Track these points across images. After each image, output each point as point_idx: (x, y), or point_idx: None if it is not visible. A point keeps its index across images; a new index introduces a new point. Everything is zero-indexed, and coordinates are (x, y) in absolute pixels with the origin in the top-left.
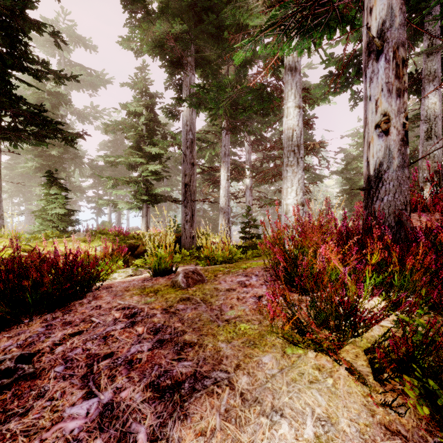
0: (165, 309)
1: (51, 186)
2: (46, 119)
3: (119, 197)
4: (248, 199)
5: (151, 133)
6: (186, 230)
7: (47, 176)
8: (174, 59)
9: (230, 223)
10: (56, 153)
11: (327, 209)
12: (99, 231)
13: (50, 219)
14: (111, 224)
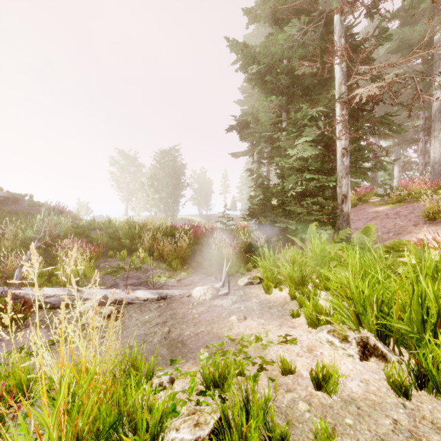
0: None
1: None
2: None
3: None
4: None
5: None
6: None
7: None
8: None
9: None
10: None
11: None
12: None
13: None
14: None
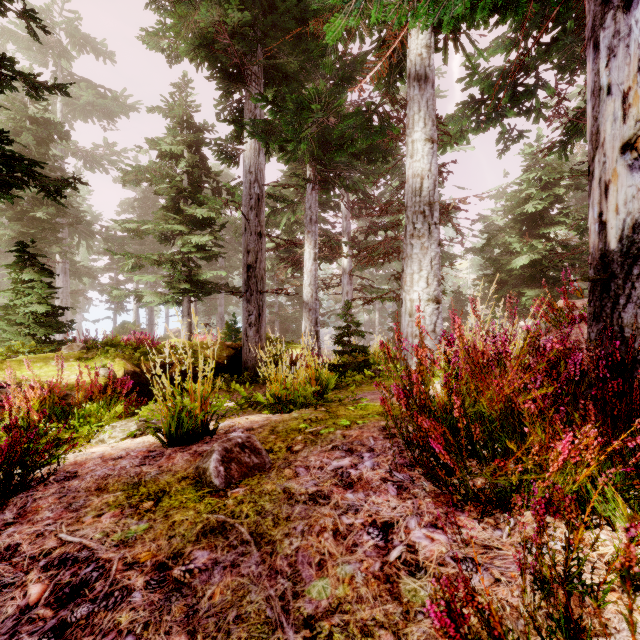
0: (160, 567)
1: (24, 267)
2: (9, 155)
3: (150, 285)
4: (345, 289)
5: (196, 187)
6: (249, 338)
7: (17, 251)
8: (229, 67)
9: (318, 327)
10: (44, 215)
11: (460, 303)
12: (105, 341)
13: (21, 322)
14: (136, 326)
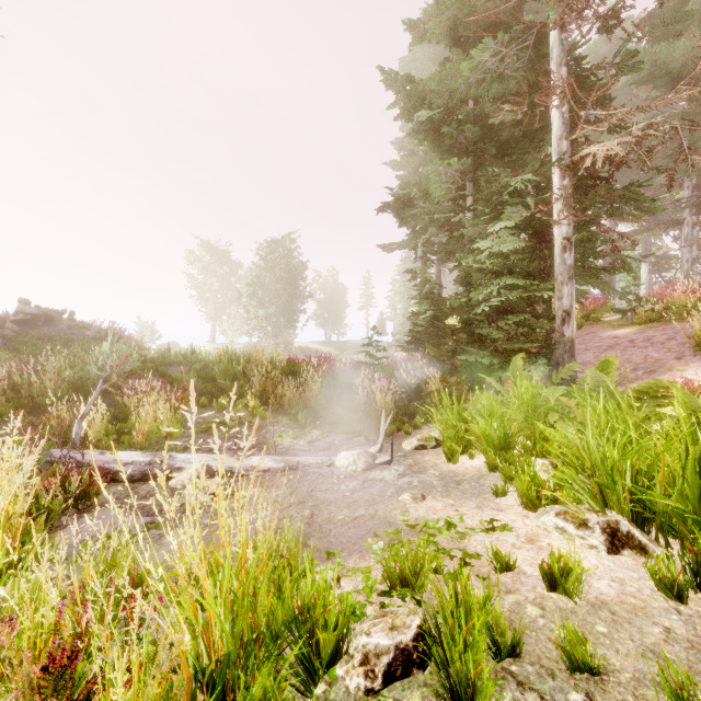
0: None
1: None
2: None
3: None
4: None
5: None
6: None
7: None
8: None
9: None
10: None
11: None
12: None
13: None
14: None
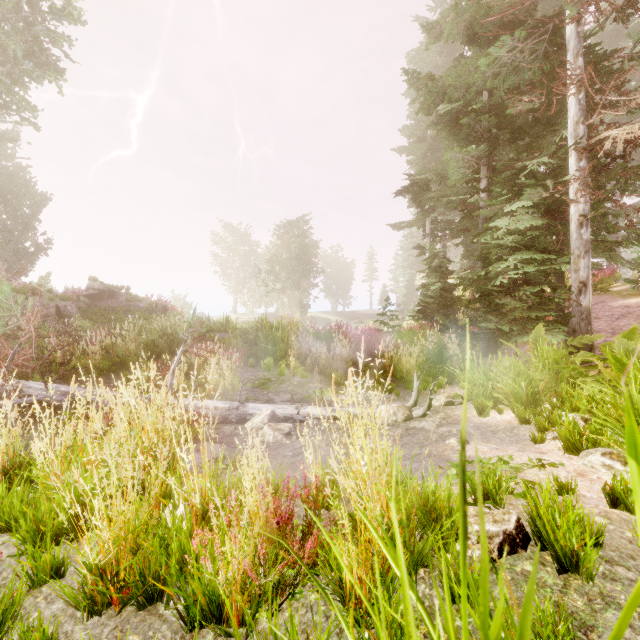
0: None
1: None
2: None
3: None
4: None
5: None
6: None
7: None
8: None
9: None
10: None
11: None
12: None
13: None
14: None
